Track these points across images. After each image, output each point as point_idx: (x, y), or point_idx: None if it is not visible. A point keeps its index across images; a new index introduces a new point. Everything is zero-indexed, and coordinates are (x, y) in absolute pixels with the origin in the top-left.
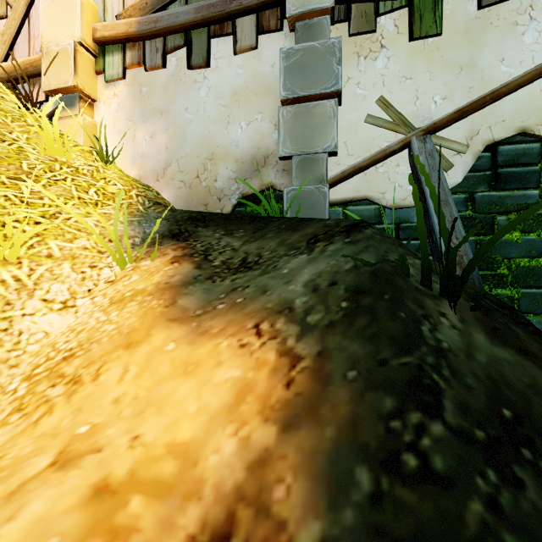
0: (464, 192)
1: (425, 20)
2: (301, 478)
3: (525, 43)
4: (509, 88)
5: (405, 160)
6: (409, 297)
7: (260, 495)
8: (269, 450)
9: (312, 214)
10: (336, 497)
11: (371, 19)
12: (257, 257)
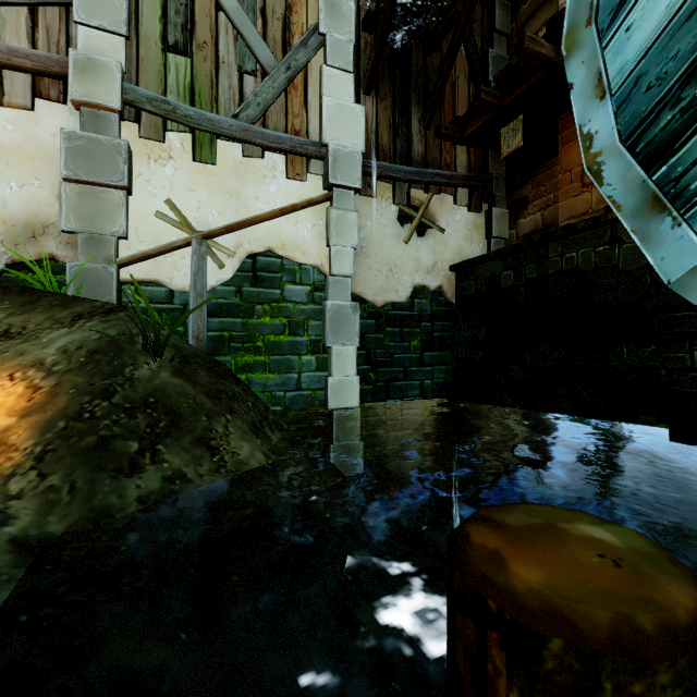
0: (235, 286)
1: (204, 150)
2: (28, 431)
3: (271, 191)
4: (259, 219)
5: (190, 255)
6: (128, 355)
7: (2, 440)
8: (11, 426)
9: (98, 291)
10: (46, 432)
11: (160, 132)
12: (22, 329)
